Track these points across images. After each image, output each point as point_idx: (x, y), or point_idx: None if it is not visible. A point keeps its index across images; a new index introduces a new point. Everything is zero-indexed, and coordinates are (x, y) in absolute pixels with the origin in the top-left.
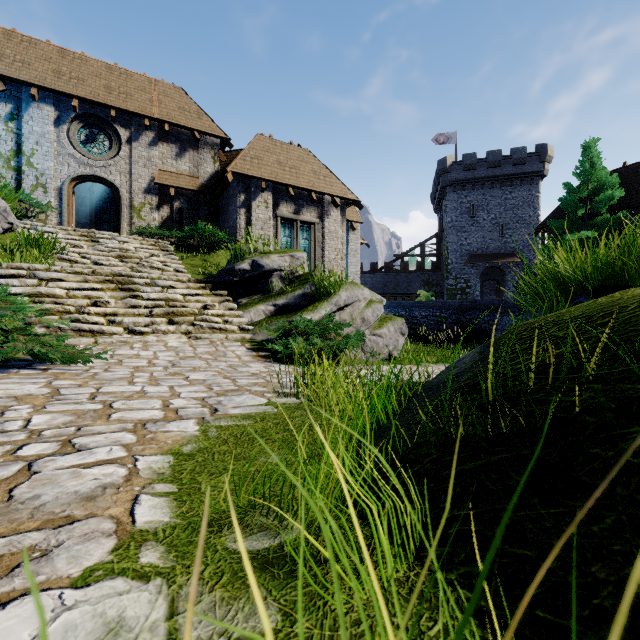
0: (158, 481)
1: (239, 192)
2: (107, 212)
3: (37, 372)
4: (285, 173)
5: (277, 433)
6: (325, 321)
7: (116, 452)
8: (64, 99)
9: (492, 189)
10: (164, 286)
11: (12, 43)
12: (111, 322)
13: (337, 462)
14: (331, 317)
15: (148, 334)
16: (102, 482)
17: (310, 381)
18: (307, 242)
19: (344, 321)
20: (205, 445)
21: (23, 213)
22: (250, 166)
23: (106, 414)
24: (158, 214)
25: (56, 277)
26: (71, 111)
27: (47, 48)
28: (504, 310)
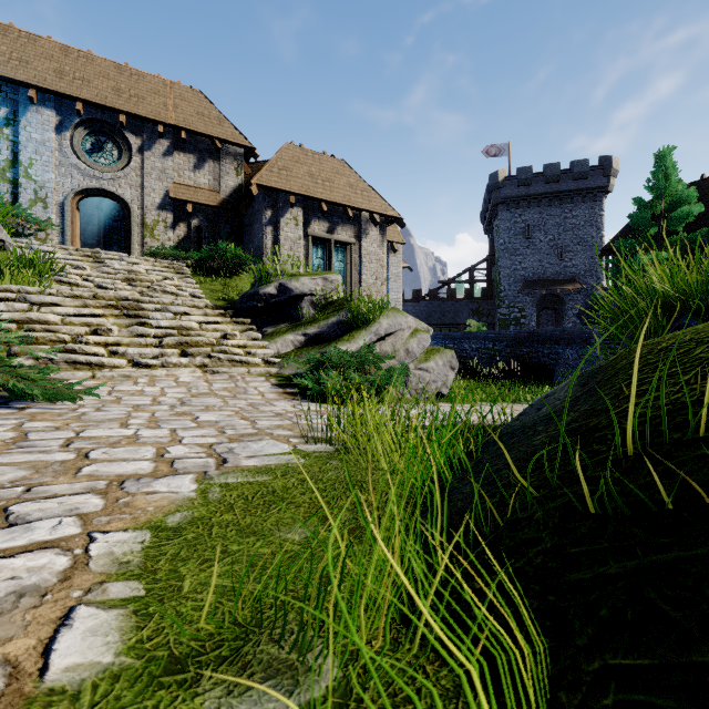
0: (116, 577)
1: (265, 208)
2: (117, 232)
3: (11, 411)
4: (317, 186)
5: (303, 494)
6: (363, 352)
7: (65, 528)
8: (67, 102)
9: (550, 207)
10: (177, 312)
11: (8, 39)
12: (113, 353)
13: (402, 578)
14: (370, 348)
15: (156, 367)
16: (21, 584)
17: (347, 423)
18: (342, 265)
19: (385, 353)
20: (201, 513)
21: (19, 231)
22: (278, 178)
23: (76, 467)
24: (174, 233)
25: (50, 301)
26: (75, 116)
27: (48, 45)
28: (566, 342)
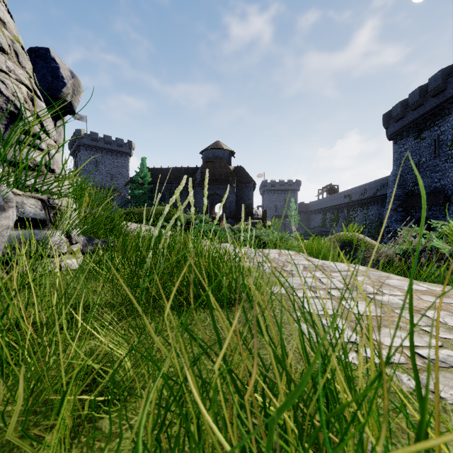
0: None
1: None
2: None
3: None
4: None
5: None
6: None
7: None
8: None
9: (107, 155)
10: None
11: None
12: None
13: None
14: None
15: None
16: None
17: None
18: None
19: None
20: None
21: None
22: None
23: None
24: None
25: None
26: None
27: None
28: None
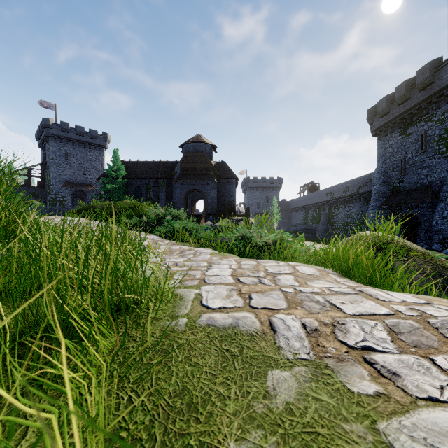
0: None
1: None
2: None
3: None
4: None
5: None
6: None
7: None
8: None
9: (79, 147)
10: None
11: None
12: None
13: None
14: None
15: None
16: None
17: None
18: None
19: None
20: None
21: None
22: None
23: None
24: None
25: None
26: None
27: None
28: None
